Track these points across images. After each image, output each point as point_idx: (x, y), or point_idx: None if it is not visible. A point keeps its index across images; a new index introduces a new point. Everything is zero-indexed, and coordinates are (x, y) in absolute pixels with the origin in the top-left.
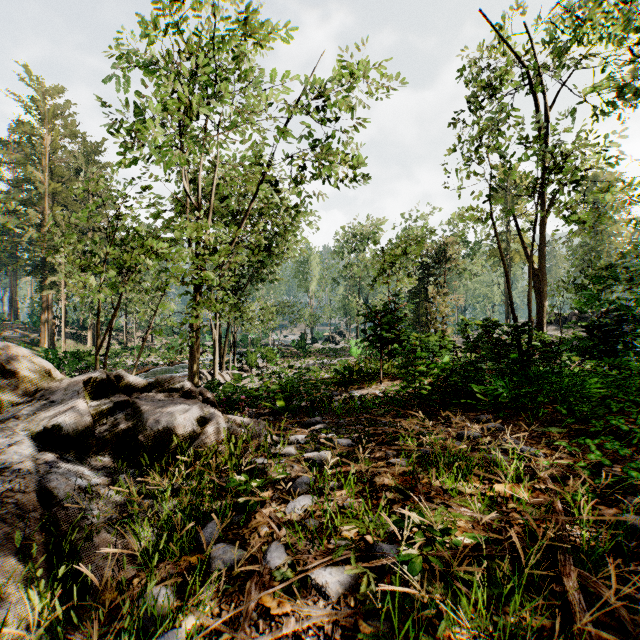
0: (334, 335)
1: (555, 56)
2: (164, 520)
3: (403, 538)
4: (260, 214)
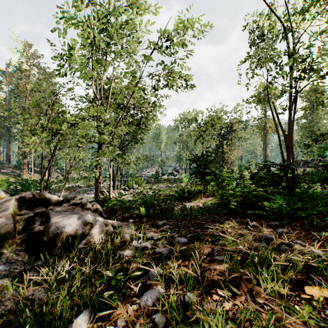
0: (173, 171)
1: (299, 13)
2: (51, 305)
3: None
4: (134, 107)
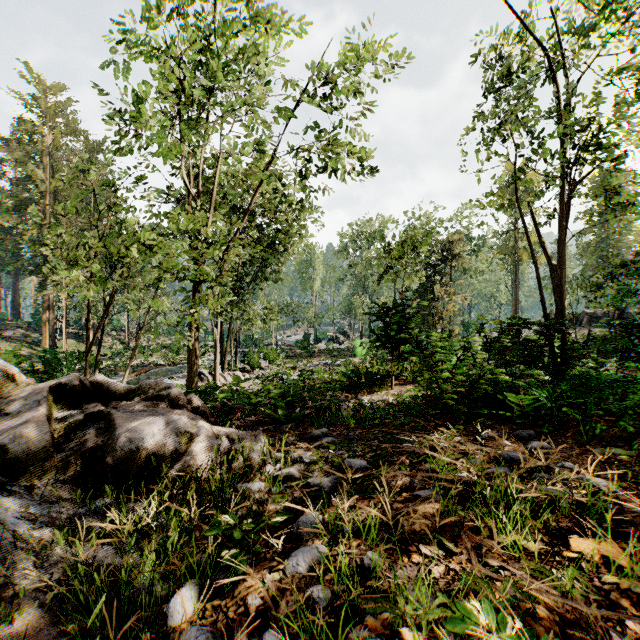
0: (338, 335)
1: (578, 35)
2: (127, 576)
3: (458, 636)
4: (262, 211)
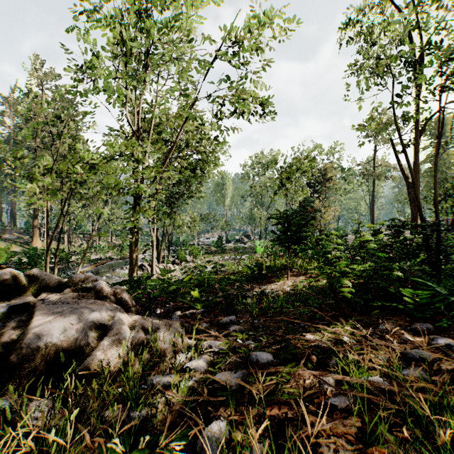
0: (243, 237)
1: (432, 0)
2: None
3: None
4: (187, 146)
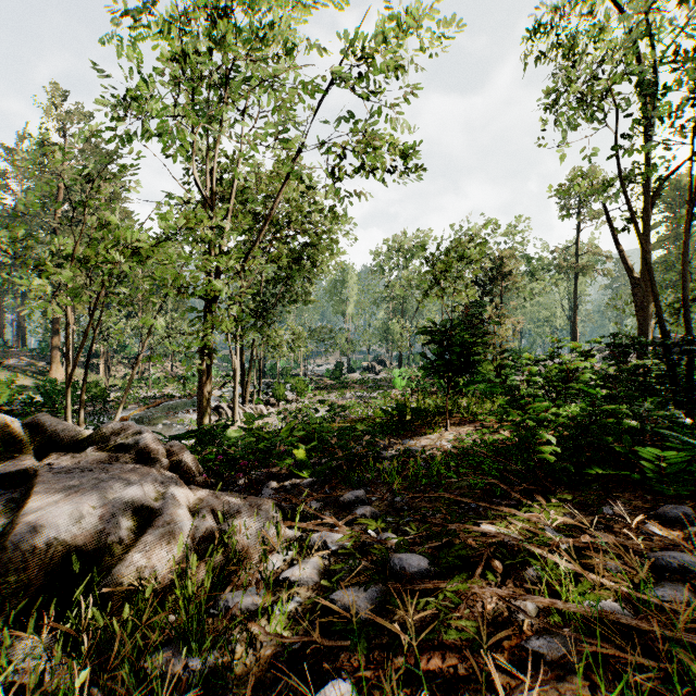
0: (374, 364)
1: None
2: None
3: None
4: (288, 222)
